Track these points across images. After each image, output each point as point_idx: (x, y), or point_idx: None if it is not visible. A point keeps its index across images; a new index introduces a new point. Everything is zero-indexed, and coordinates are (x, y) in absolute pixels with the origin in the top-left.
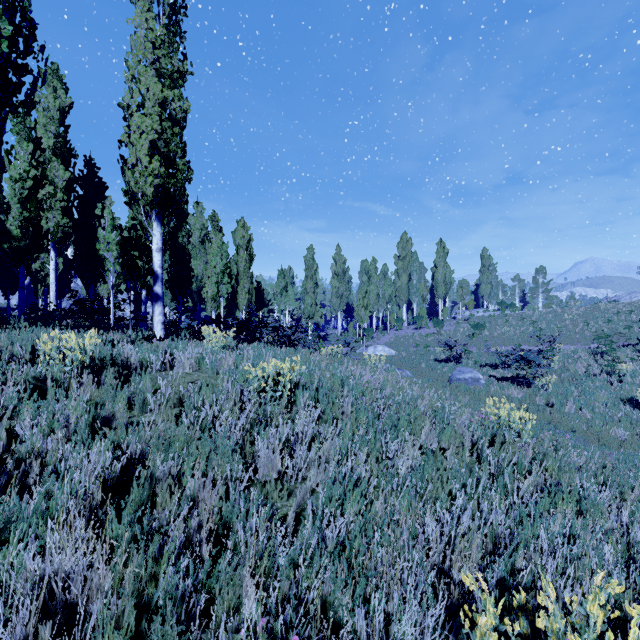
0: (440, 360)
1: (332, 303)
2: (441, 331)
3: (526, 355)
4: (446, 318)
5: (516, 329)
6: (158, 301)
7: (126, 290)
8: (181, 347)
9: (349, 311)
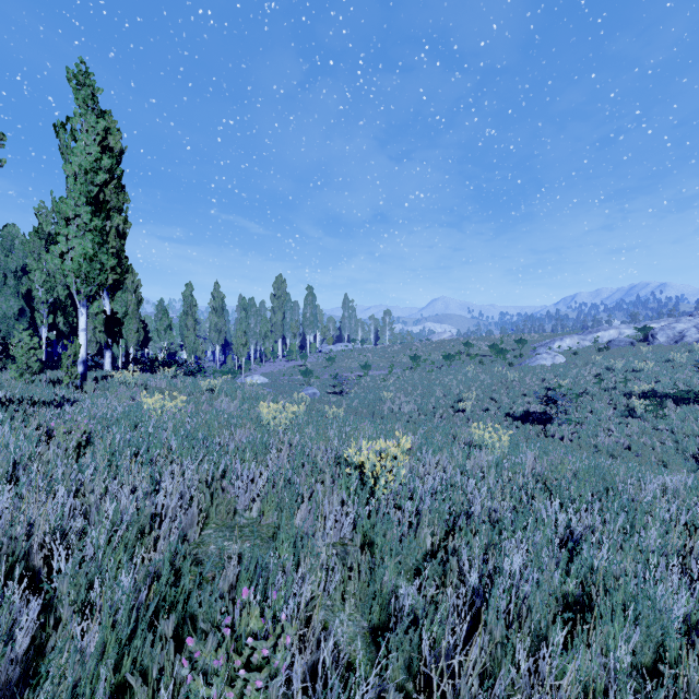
0: (301, 384)
1: (211, 337)
2: (307, 363)
3: (340, 377)
4: (314, 351)
5: (356, 361)
6: (109, 349)
7: (108, 346)
8: (149, 377)
9: (227, 344)
